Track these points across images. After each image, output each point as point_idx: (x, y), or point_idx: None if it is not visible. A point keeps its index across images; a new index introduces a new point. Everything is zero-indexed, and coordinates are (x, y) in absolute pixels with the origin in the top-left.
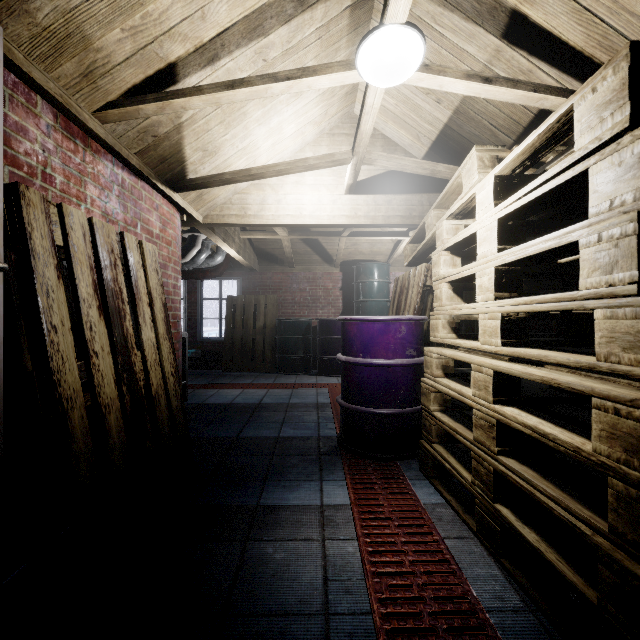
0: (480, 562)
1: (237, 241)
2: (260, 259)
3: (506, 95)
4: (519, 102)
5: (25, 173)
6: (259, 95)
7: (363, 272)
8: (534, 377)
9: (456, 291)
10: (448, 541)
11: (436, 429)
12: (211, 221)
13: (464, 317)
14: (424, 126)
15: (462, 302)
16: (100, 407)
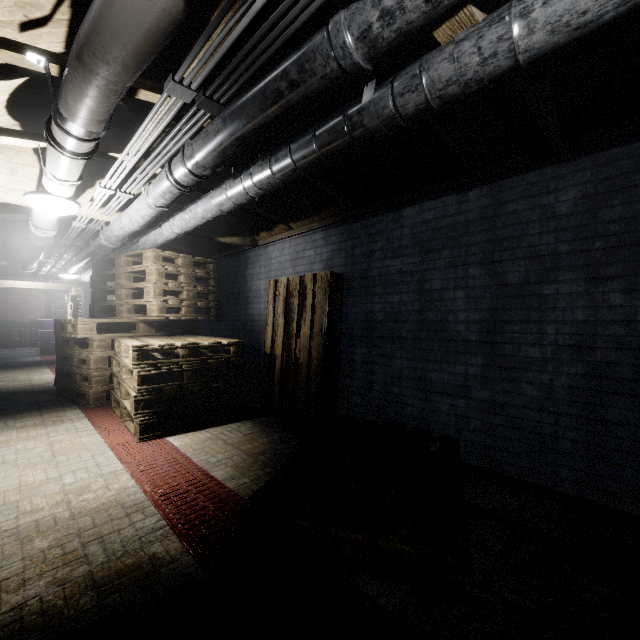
0: None
1: None
2: None
3: None
4: None
5: None
6: None
7: (58, 297)
8: None
9: None
10: None
11: None
12: None
13: None
14: None
15: None
16: None
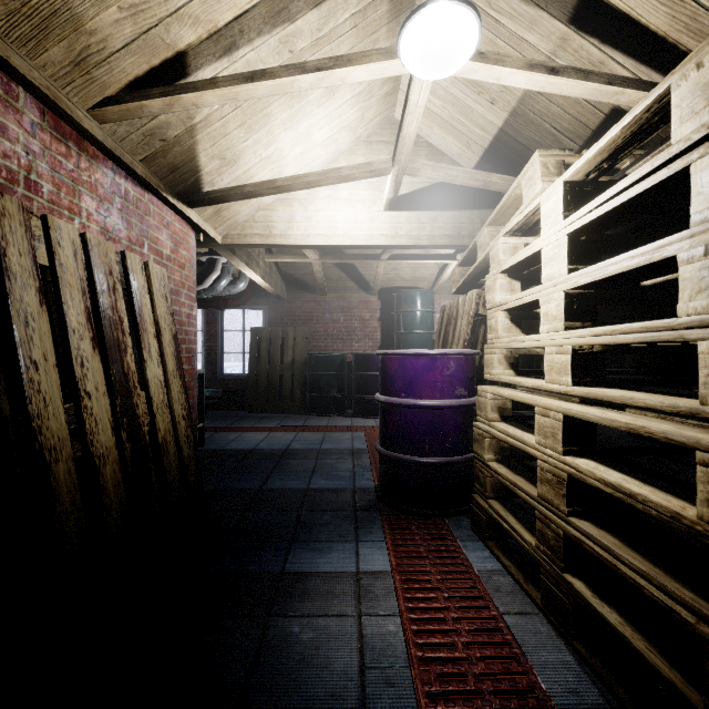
0: (548, 645)
1: (262, 265)
2: (288, 286)
3: (575, 89)
4: (590, 97)
5: (3, 179)
6: (284, 90)
7: (404, 300)
8: (617, 424)
9: (514, 321)
10: (508, 618)
11: (491, 482)
12: (231, 241)
13: (524, 351)
14: (475, 131)
15: (521, 333)
16: (93, 458)
